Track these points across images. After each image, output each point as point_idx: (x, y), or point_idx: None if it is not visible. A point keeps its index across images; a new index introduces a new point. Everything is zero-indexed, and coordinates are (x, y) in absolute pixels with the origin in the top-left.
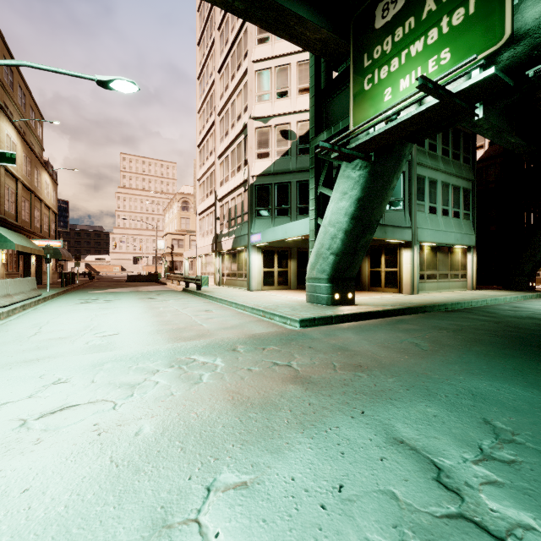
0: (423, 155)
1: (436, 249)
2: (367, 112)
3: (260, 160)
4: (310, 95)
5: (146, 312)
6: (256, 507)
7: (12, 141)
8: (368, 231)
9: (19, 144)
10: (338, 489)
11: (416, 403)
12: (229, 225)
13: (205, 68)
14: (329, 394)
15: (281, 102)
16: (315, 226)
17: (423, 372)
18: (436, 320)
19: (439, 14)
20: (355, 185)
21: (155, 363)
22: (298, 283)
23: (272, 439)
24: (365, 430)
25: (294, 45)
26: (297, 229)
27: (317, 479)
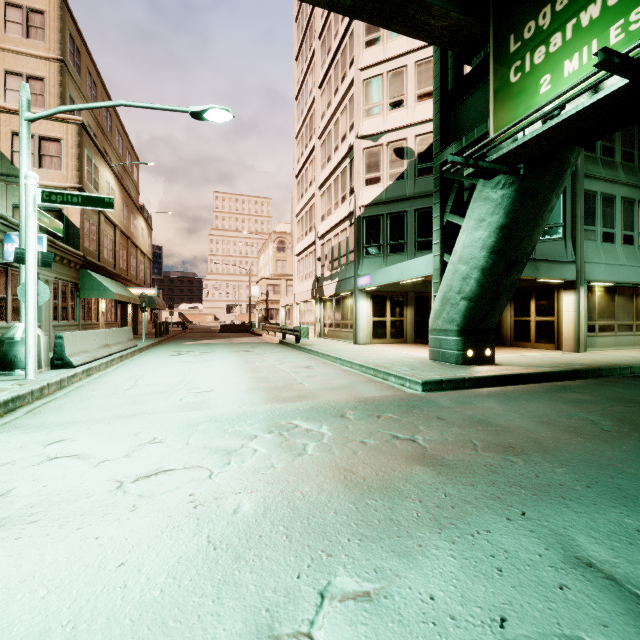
0: (593, 164)
1: (613, 291)
2: (514, 112)
3: (369, 186)
4: (434, 100)
5: (241, 367)
6: (385, 630)
7: (110, 187)
8: (515, 268)
9: (117, 189)
10: (499, 623)
11: (604, 508)
12: (332, 266)
13: (304, 86)
14: (471, 483)
15: (394, 114)
16: (440, 263)
17: (609, 463)
18: (619, 389)
19: None
20: (496, 209)
21: (253, 426)
22: (417, 336)
23: (399, 537)
24: (530, 540)
25: (412, 41)
26: (416, 269)
27: (466, 603)
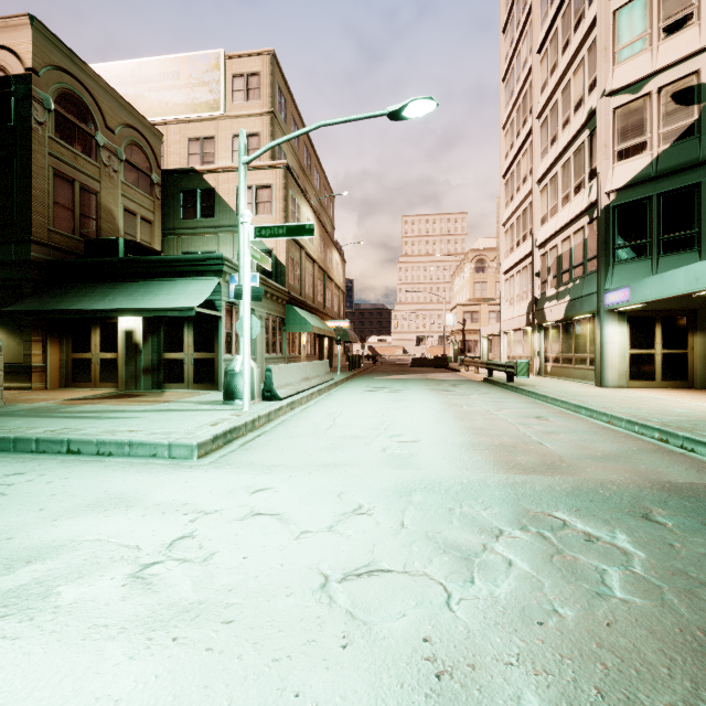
0: None
1: None
2: None
3: (625, 160)
4: None
5: (446, 410)
6: None
7: None
8: None
9: (316, 225)
10: None
11: None
12: (558, 282)
13: (515, 60)
14: None
15: (673, 41)
16: None
17: None
18: None
19: None
20: None
21: (490, 510)
22: None
23: None
24: None
25: None
26: None
27: None
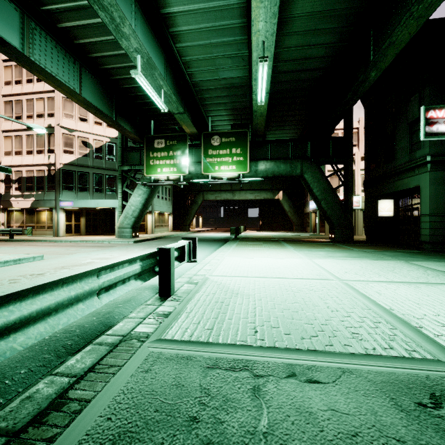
0: None
1: (159, 214)
2: (151, 172)
3: (67, 154)
4: (119, 146)
5: (45, 246)
6: None
7: None
8: (147, 209)
9: None
10: None
11: None
12: (23, 189)
13: None
14: None
15: (82, 124)
16: (122, 204)
17: None
18: (170, 239)
19: (174, 157)
20: (145, 193)
21: (122, 248)
22: (86, 231)
23: None
24: None
25: None
26: (107, 203)
27: None
